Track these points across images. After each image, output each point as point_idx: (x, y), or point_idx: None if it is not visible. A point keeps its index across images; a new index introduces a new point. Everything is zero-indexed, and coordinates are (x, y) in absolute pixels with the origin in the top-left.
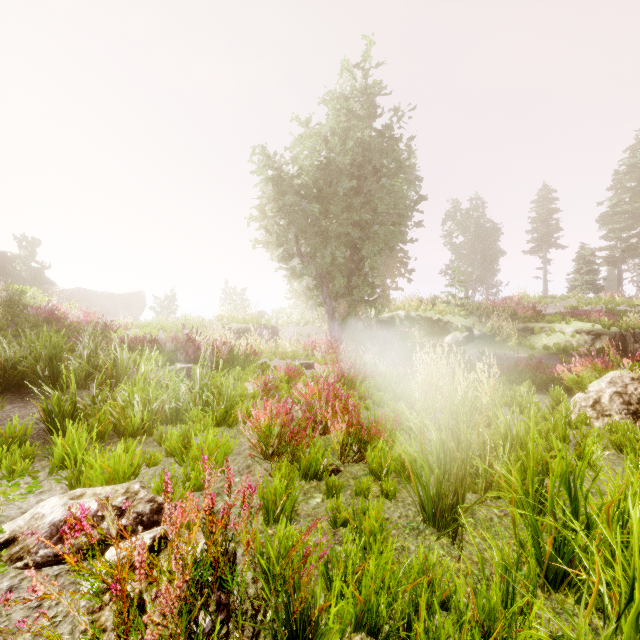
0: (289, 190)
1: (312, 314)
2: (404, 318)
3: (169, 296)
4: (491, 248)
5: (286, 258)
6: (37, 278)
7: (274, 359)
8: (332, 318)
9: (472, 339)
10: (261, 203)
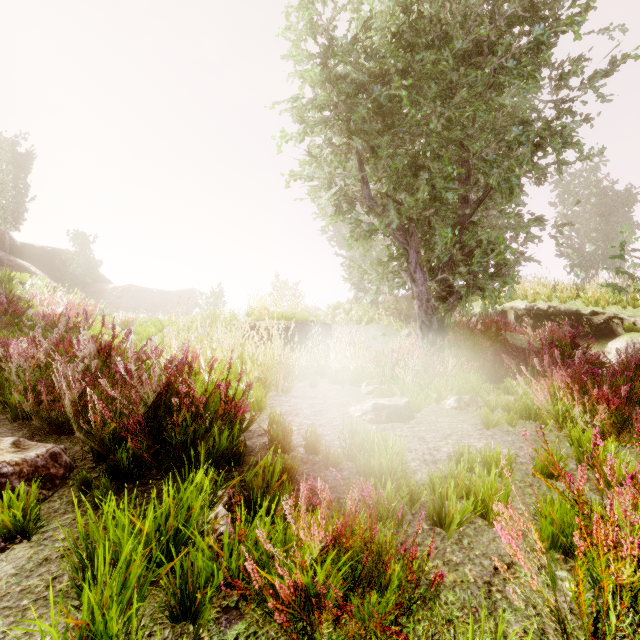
0: (348, 61)
1: (377, 309)
2: (524, 312)
3: (215, 292)
4: (622, 220)
5: (343, 211)
6: (88, 275)
7: (321, 381)
8: (426, 307)
9: None
10: (299, 104)
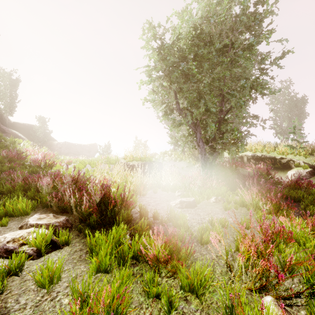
0: (170, 53)
1: (184, 154)
2: (251, 157)
3: (107, 145)
4: (300, 111)
5: (168, 113)
6: (45, 137)
7: (158, 190)
8: (204, 158)
9: (314, 174)
10: (148, 69)
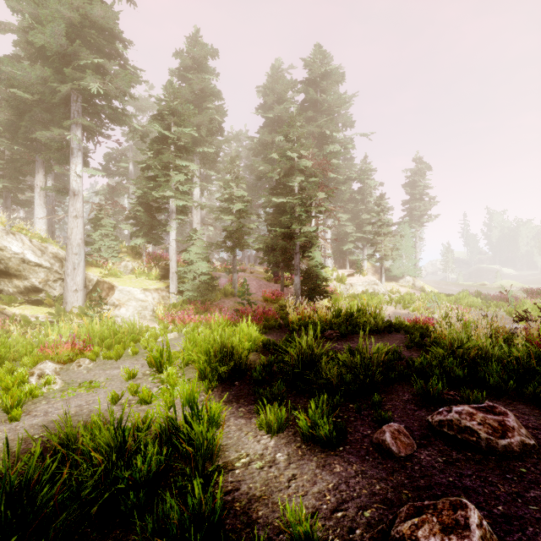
0: None
1: None
2: None
3: None
4: None
5: None
6: None
7: None
8: None
9: None
10: None
